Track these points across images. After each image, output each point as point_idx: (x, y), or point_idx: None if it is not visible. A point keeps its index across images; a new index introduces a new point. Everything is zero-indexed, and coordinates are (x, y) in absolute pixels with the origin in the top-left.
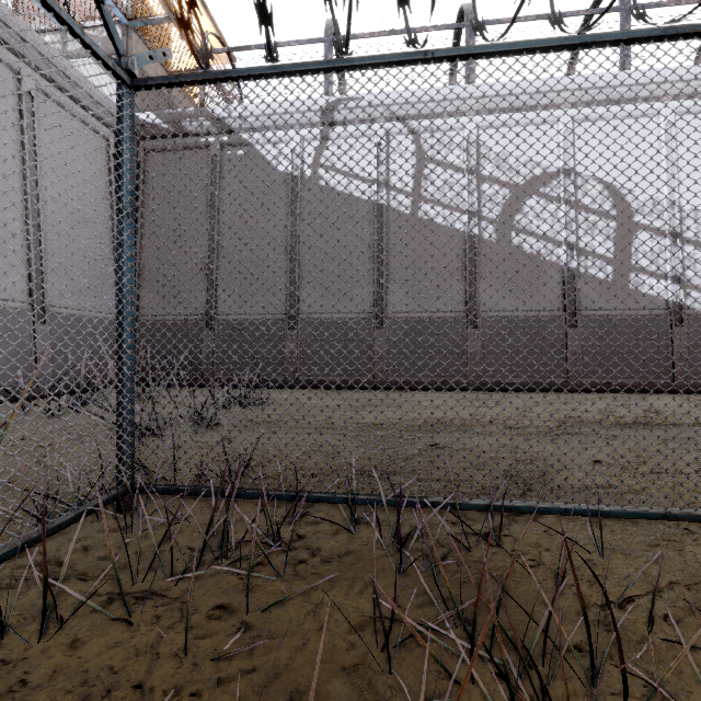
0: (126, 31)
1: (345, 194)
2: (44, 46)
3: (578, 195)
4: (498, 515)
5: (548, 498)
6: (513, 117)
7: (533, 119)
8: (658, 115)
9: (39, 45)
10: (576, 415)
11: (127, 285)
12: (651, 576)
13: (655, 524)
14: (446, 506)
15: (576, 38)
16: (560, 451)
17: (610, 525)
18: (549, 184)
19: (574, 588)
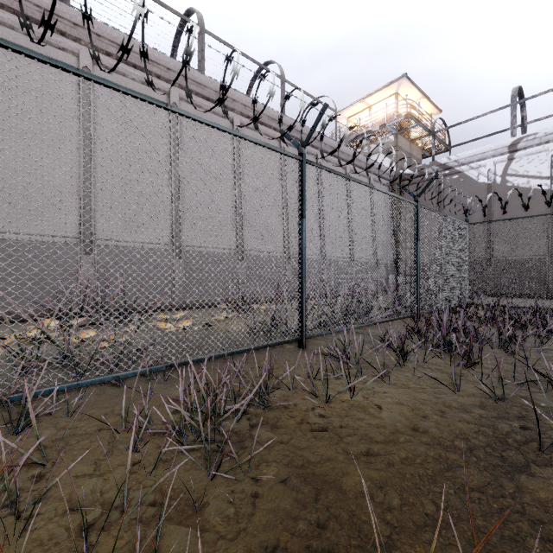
0: (396, 136)
1: (525, 188)
2: (376, 164)
3: None
4: None
5: None
6: None
7: None
8: None
9: (375, 165)
10: None
11: (467, 264)
12: None
13: None
14: None
15: None
16: None
17: None
18: None
19: None
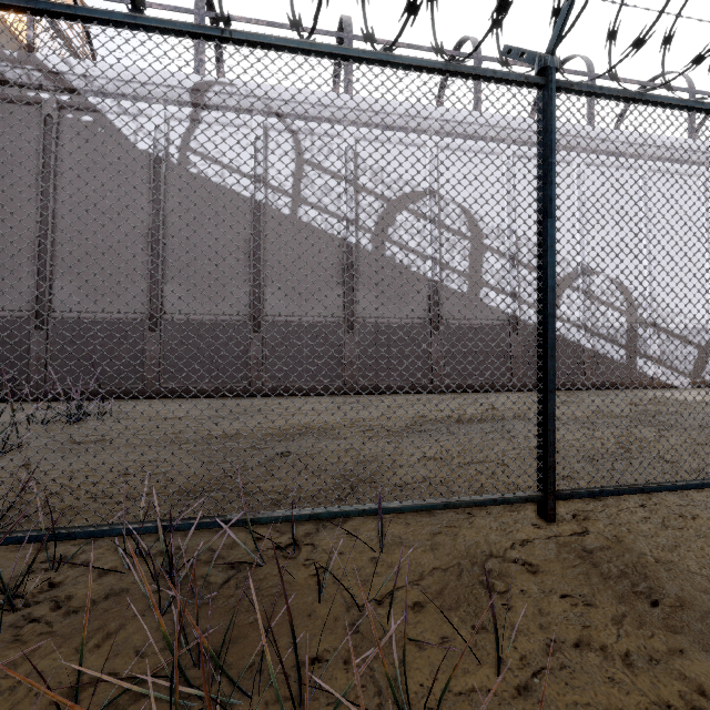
0: None
1: (219, 185)
2: None
3: (442, 215)
4: (310, 523)
5: (366, 499)
6: (387, 135)
7: (405, 140)
8: (502, 155)
9: None
10: (429, 414)
11: None
12: (420, 565)
13: (447, 512)
14: (245, 523)
15: (373, 54)
16: (400, 450)
17: (410, 518)
18: (418, 202)
19: (346, 592)
